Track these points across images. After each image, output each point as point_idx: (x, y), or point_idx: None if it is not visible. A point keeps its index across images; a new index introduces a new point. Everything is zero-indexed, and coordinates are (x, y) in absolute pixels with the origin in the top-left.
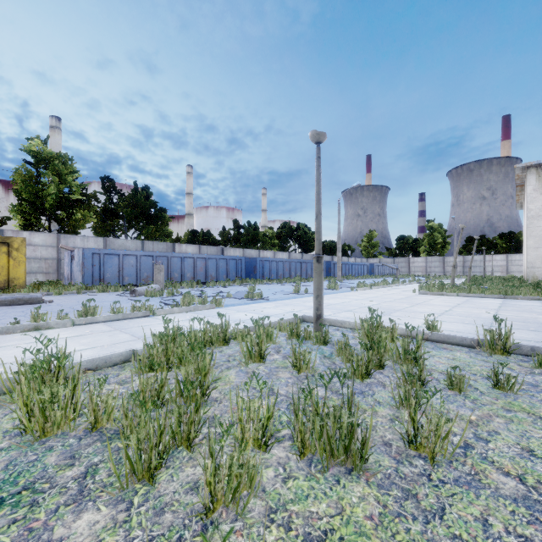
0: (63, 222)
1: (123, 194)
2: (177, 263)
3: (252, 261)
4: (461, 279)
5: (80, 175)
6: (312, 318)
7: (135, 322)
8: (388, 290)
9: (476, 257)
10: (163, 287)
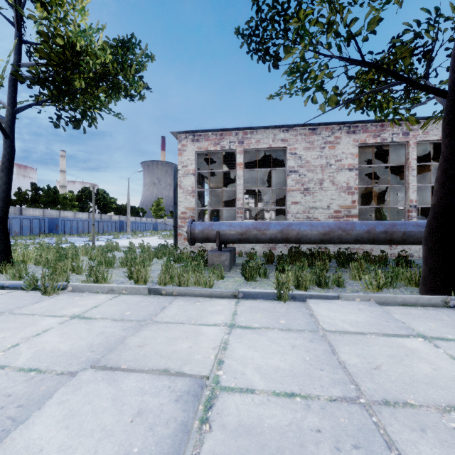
0: None
1: None
2: None
3: (55, 220)
4: None
5: None
6: None
7: None
8: (148, 238)
9: None
10: None
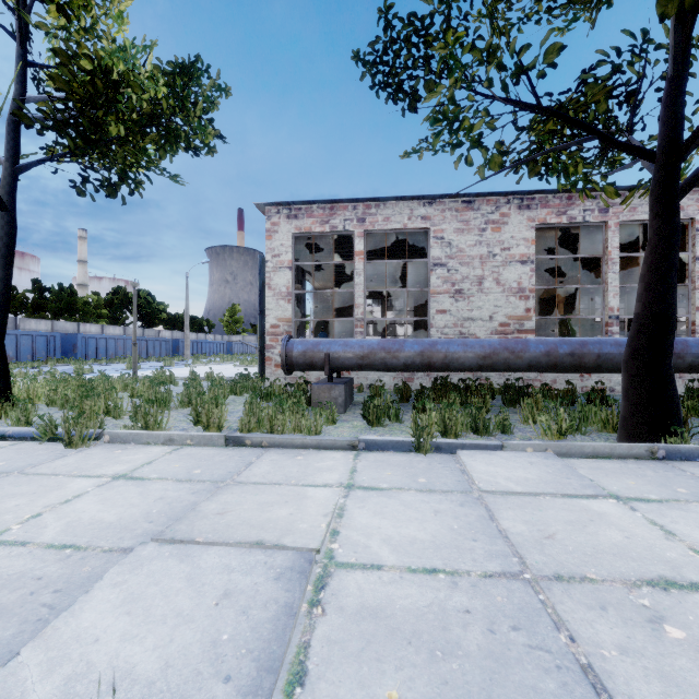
0: None
1: None
2: None
3: (71, 338)
4: None
5: None
6: None
7: None
8: (218, 366)
9: None
10: None
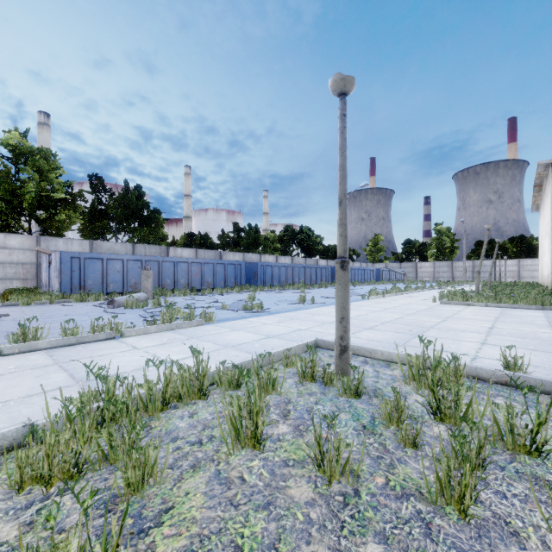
0: (45, 223)
1: (113, 193)
2: (169, 269)
3: (253, 266)
4: (473, 285)
5: (64, 172)
6: (328, 343)
7: (91, 348)
8: (403, 299)
9: (486, 261)
10: (152, 295)
